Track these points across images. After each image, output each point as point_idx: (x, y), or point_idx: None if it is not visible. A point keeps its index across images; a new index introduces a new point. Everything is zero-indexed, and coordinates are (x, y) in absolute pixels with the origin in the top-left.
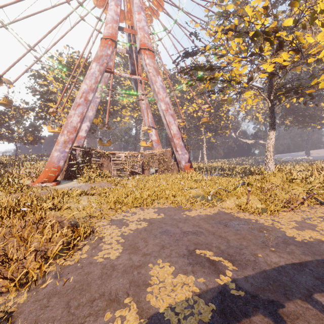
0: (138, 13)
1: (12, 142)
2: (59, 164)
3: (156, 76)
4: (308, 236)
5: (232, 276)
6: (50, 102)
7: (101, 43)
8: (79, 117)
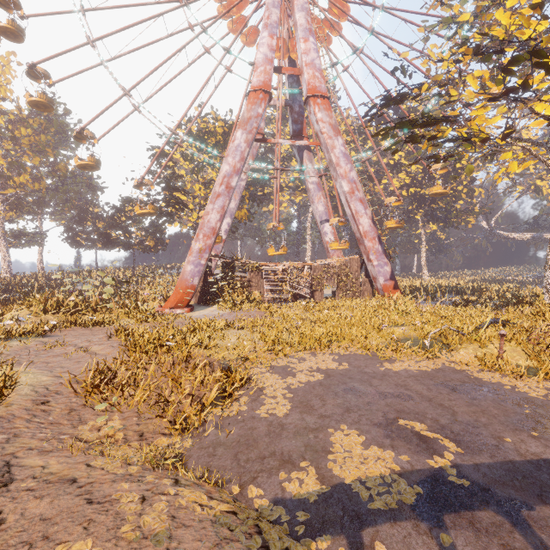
0: (305, 40)
1: (129, 249)
2: (193, 282)
3: (333, 138)
4: None
5: (453, 460)
6: (177, 191)
7: (249, 99)
8: (218, 213)
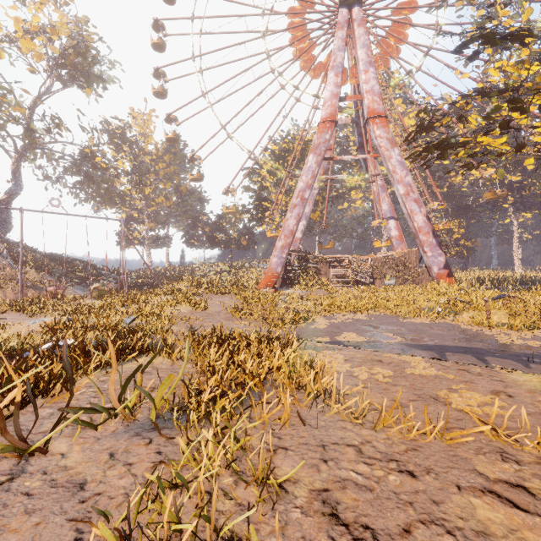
0: (365, 72)
1: (227, 248)
2: (277, 270)
3: (390, 150)
4: (520, 342)
5: (396, 342)
6: (265, 201)
7: (318, 129)
8: (295, 219)
